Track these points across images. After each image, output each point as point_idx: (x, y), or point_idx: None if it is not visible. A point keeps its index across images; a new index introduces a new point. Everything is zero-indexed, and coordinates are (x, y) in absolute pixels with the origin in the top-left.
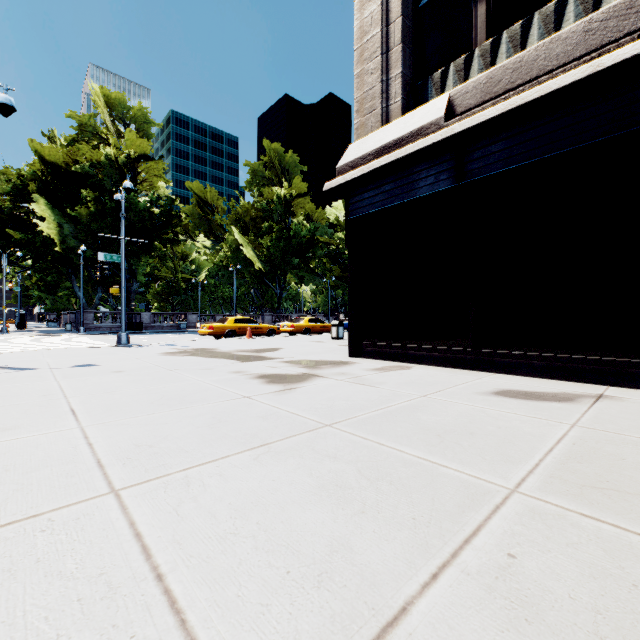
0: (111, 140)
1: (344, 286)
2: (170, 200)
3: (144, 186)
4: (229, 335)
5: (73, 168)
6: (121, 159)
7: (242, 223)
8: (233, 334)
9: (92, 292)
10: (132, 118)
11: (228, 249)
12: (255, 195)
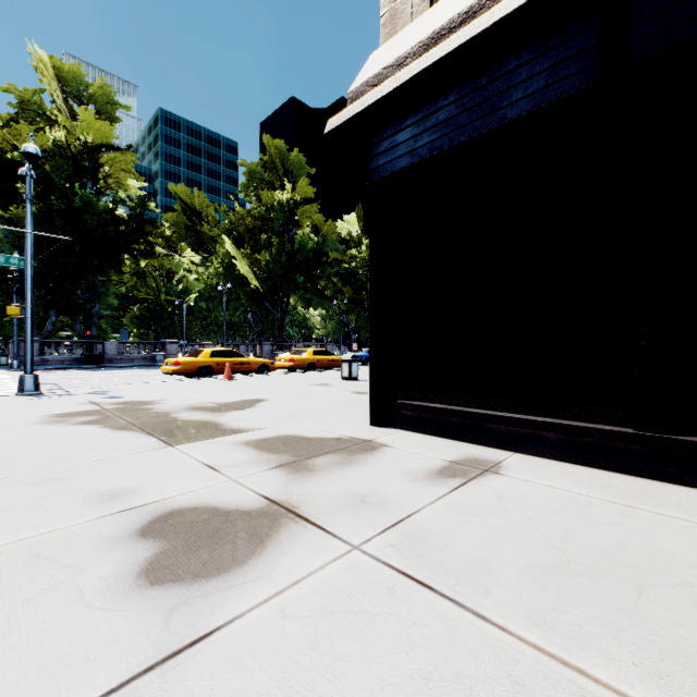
0: (60, 120)
1: (358, 310)
2: (141, 201)
3: (108, 183)
4: (203, 373)
5: (9, 155)
6: (75, 146)
7: (236, 234)
8: (209, 372)
9: (44, 316)
10: (91, 96)
11: (218, 265)
12: (252, 202)
